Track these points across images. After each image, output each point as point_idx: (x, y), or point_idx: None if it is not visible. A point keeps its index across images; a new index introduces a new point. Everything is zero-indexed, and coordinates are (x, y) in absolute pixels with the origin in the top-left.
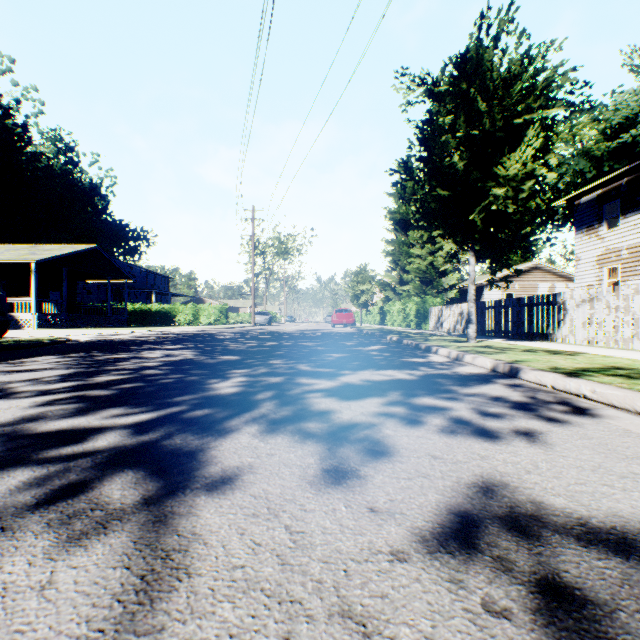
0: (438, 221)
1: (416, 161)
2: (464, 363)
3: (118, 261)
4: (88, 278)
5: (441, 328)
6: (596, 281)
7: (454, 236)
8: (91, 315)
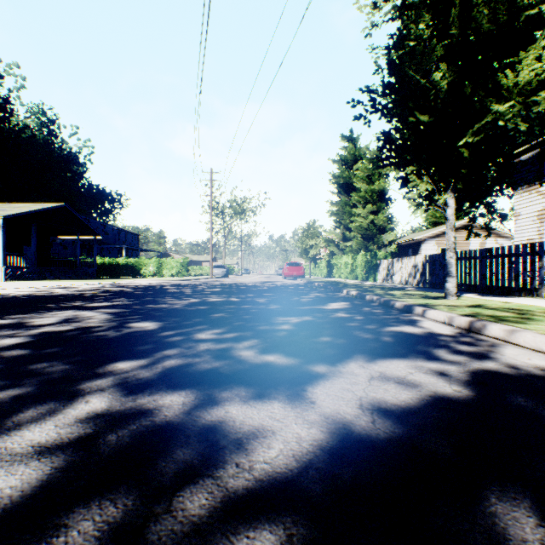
0: (411, 156)
1: (384, 87)
2: (489, 338)
3: (93, 220)
4: (59, 234)
5: (391, 280)
6: (537, 235)
7: (425, 176)
8: (60, 268)
